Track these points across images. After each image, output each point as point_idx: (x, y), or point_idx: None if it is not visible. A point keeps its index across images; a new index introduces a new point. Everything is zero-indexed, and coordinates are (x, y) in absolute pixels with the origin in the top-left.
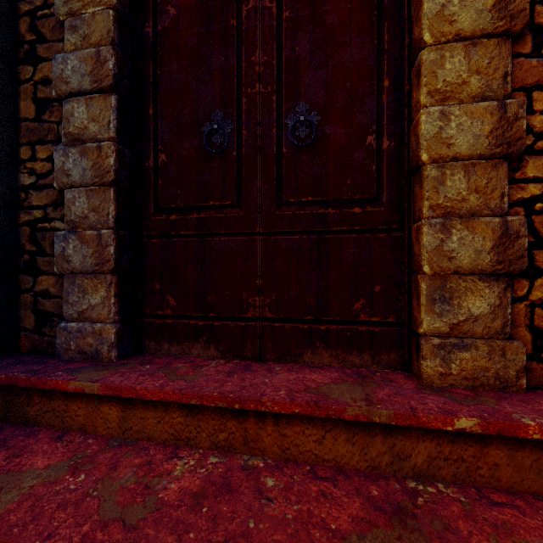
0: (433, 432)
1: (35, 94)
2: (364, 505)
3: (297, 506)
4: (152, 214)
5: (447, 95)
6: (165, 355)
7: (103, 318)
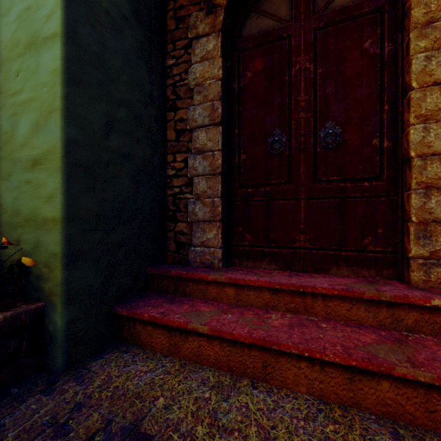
0: (418, 307)
1: (175, 127)
2: (378, 336)
3: (342, 333)
4: (237, 188)
5: (428, 117)
6: (244, 267)
7: (214, 245)
